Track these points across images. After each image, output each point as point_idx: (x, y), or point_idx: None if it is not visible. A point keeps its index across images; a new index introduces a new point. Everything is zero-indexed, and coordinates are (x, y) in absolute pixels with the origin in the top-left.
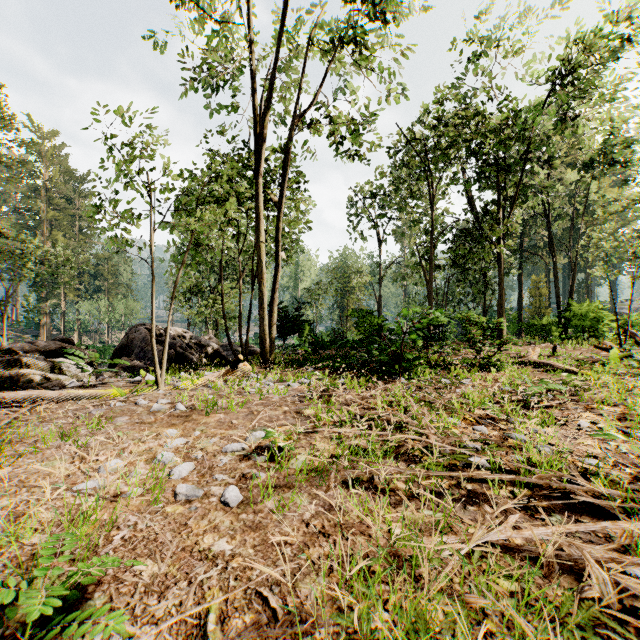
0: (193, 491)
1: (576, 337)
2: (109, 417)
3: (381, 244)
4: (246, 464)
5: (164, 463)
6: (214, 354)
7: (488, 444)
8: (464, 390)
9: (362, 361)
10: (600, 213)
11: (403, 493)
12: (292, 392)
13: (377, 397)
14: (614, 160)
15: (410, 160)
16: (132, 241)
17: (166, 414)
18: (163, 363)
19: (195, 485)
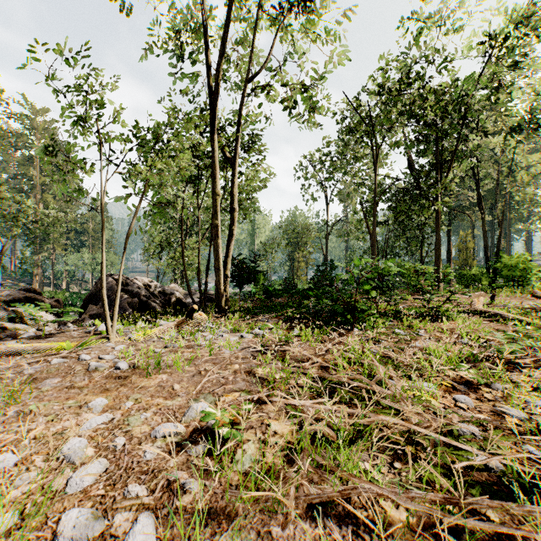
0: (84, 527)
1: (506, 286)
2: (40, 378)
3: (327, 204)
4: (176, 461)
5: (68, 459)
6: (176, 302)
7: (483, 425)
8: (424, 344)
9: (315, 311)
10: (524, 175)
11: (398, 530)
12: (245, 345)
13: (335, 353)
14: (539, 126)
15: (355, 125)
16: (85, 191)
17: (104, 374)
18: (114, 314)
19: (94, 508)
